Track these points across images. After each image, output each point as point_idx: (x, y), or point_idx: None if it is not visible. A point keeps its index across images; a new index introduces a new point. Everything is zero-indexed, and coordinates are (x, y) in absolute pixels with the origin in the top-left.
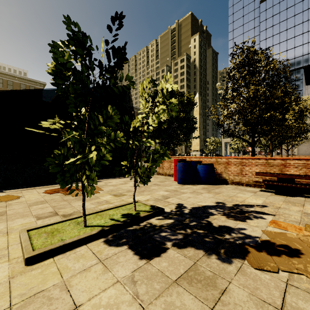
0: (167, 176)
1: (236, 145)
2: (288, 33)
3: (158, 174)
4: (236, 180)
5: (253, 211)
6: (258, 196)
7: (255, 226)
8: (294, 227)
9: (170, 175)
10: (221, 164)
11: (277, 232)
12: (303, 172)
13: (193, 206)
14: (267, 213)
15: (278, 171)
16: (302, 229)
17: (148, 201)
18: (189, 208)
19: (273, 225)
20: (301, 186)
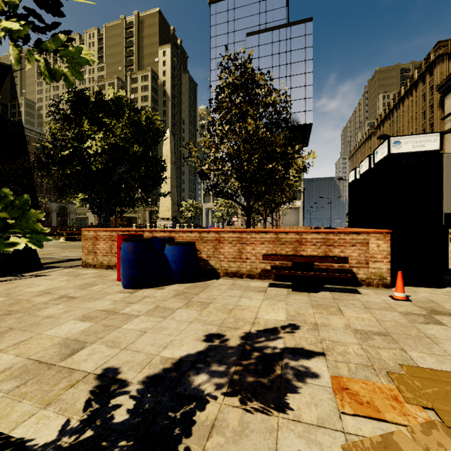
0: (104, 268)
1: (220, 212)
2: (273, 84)
3: (84, 266)
4: (232, 270)
5: (285, 351)
6: (273, 300)
7: (317, 426)
8: (384, 397)
9: (111, 267)
10: (207, 243)
11: (377, 443)
12: (322, 252)
13: (147, 373)
14: (310, 352)
15: (291, 251)
16: (399, 399)
17: None
18: (134, 385)
19: (348, 403)
20: (325, 275)
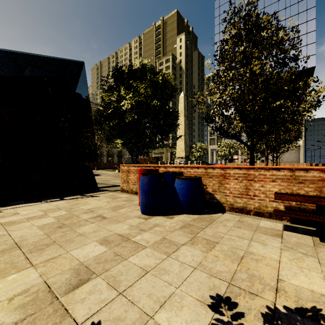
0: (133, 194)
1: (223, 152)
2: None
3: (121, 191)
4: (237, 205)
5: None
6: (296, 251)
7: None
8: None
9: (137, 193)
10: (213, 178)
11: None
12: None
13: None
14: None
15: (313, 191)
16: None
17: (1, 313)
18: None
19: None
20: None
